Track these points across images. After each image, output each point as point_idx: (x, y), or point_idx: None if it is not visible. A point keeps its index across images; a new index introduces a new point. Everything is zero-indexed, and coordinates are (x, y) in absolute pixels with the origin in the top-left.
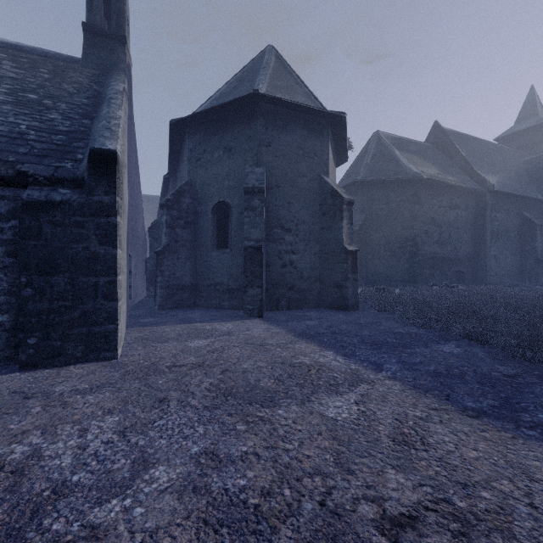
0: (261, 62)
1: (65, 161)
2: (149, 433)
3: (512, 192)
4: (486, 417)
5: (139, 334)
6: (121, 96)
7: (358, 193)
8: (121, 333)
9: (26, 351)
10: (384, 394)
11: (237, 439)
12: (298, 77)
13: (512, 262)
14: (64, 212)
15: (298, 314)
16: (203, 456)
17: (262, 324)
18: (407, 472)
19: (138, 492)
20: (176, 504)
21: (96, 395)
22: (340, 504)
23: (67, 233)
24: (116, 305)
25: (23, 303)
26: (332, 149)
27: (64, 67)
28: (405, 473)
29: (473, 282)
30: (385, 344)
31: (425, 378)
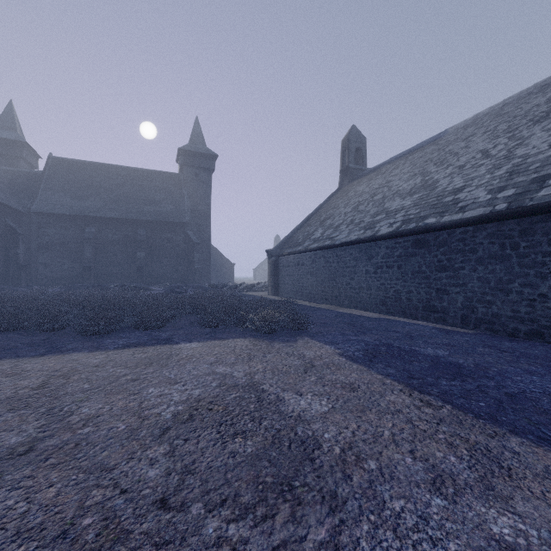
0: None
1: None
2: None
3: None
4: (47, 355)
5: None
6: None
7: None
8: None
9: None
10: None
11: None
12: None
13: None
14: None
15: None
16: None
17: None
18: (29, 379)
19: None
20: None
21: None
22: (9, 396)
23: None
24: None
25: None
26: None
27: None
28: (28, 379)
29: None
30: None
31: None
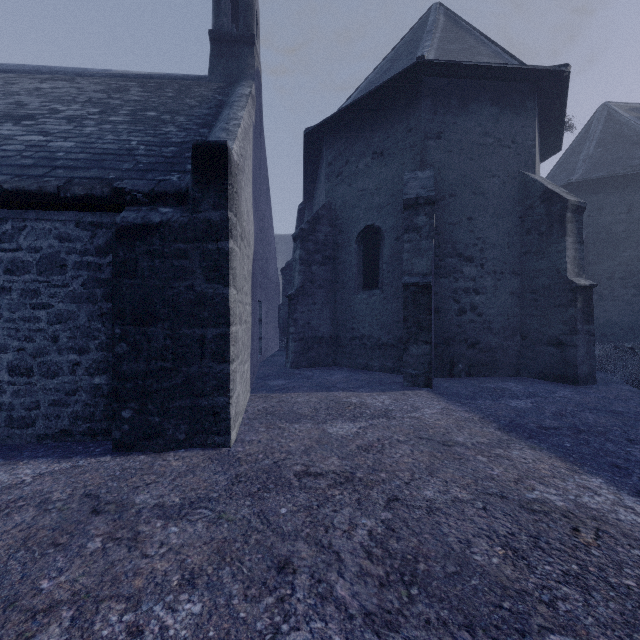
0: (424, 27)
1: (171, 174)
2: None
3: None
4: None
5: (264, 404)
6: (246, 98)
7: None
8: (238, 407)
9: (121, 427)
10: None
11: None
12: (480, 34)
13: None
14: (164, 238)
15: (487, 385)
16: None
17: (435, 400)
18: None
19: None
20: None
21: (182, 526)
22: None
23: (167, 267)
24: (228, 368)
25: (117, 362)
26: (537, 133)
27: (190, 85)
28: None
29: None
30: None
31: None
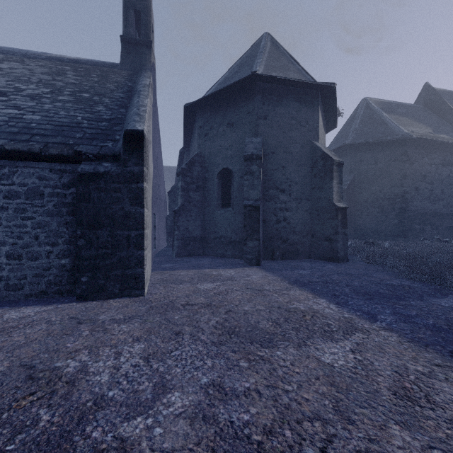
0: (258, 48)
1: (107, 142)
2: (167, 361)
3: None
4: None
5: (161, 276)
6: (148, 88)
7: (346, 156)
8: (147, 276)
9: (80, 287)
10: (381, 344)
11: (240, 375)
12: (291, 57)
13: None
14: (106, 181)
15: (291, 264)
16: (211, 388)
17: (260, 272)
18: (413, 430)
19: (158, 413)
20: (188, 429)
21: (128, 325)
22: None
23: (108, 197)
24: (143, 253)
25: (78, 250)
26: (322, 117)
27: (108, 71)
28: (411, 431)
29: None
30: (377, 294)
31: (424, 332)
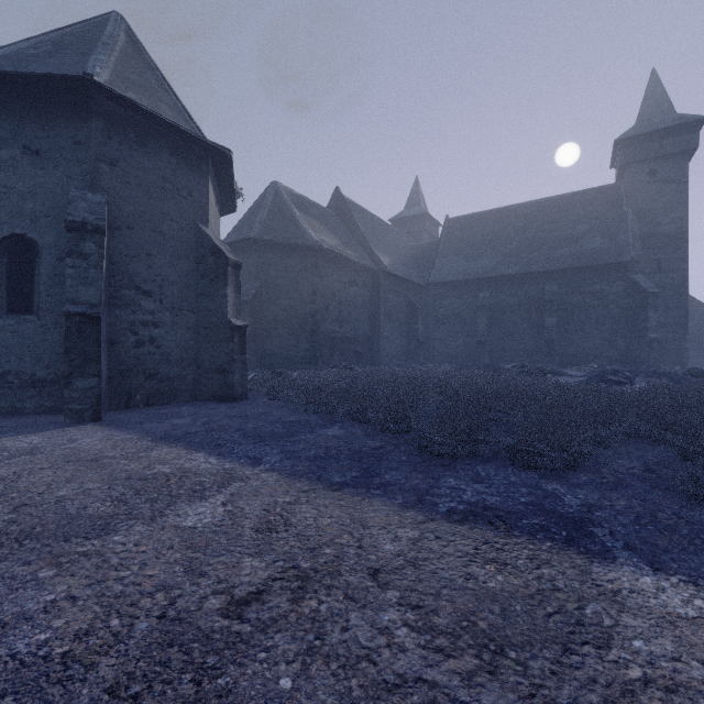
0: (101, 32)
1: None
2: None
3: (401, 275)
4: (347, 488)
5: None
6: None
7: (252, 254)
8: None
9: None
10: (258, 487)
11: (38, 590)
12: (164, 79)
13: (401, 343)
14: None
15: (162, 411)
16: None
17: (99, 431)
18: (264, 555)
19: None
20: None
21: None
22: (184, 609)
23: None
24: None
25: None
26: (215, 192)
27: None
28: (262, 556)
29: (370, 363)
30: (271, 435)
31: (303, 464)
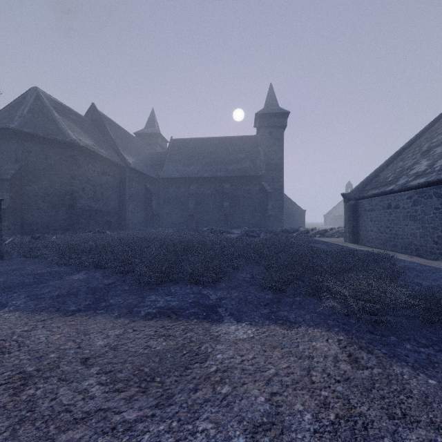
0: None
1: None
2: None
3: (141, 170)
4: (79, 313)
5: None
6: None
7: (11, 141)
8: None
9: None
10: None
11: None
12: None
13: (141, 215)
14: None
15: None
16: None
17: None
18: None
19: None
20: None
21: None
22: None
23: None
24: None
25: None
26: None
27: None
28: None
29: (119, 229)
30: (21, 285)
31: (46, 302)
